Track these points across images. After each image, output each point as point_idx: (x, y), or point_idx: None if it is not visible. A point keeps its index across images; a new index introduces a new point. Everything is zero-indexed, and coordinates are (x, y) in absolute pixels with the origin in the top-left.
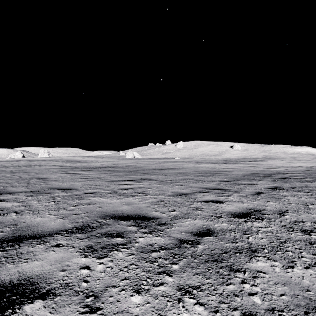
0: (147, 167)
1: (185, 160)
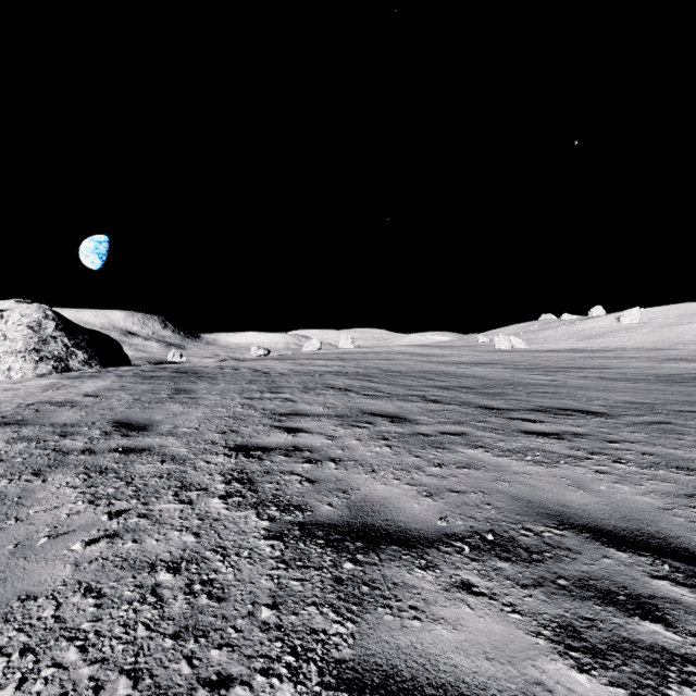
0: (551, 364)
1: (641, 355)
